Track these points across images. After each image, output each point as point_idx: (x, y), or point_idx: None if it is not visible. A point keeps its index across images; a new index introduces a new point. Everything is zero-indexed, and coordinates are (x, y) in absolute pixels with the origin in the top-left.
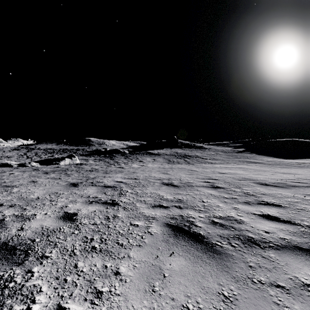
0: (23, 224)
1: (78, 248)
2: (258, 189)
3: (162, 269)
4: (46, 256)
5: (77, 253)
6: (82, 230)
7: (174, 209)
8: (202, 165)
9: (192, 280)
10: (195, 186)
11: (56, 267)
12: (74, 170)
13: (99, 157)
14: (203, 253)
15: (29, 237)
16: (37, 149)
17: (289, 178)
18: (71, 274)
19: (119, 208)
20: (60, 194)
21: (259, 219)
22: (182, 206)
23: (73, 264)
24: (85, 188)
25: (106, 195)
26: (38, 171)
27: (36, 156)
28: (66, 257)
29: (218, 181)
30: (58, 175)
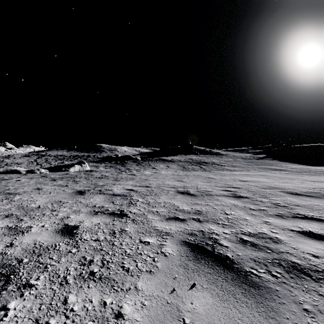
0: (15, 238)
1: (72, 274)
2: (289, 199)
3: (181, 311)
4: (30, 284)
5: (70, 280)
6: (81, 248)
7: (192, 222)
8: (219, 172)
9: None
10: (214, 195)
11: (39, 302)
12: (83, 177)
13: (110, 164)
14: (235, 285)
15: (17, 256)
16: (47, 155)
17: (322, 187)
18: (57, 315)
19: (127, 220)
20: (64, 203)
21: (301, 238)
22: (201, 219)
23: (62, 298)
24: (92, 196)
25: (114, 204)
26: (46, 178)
27: (46, 162)
28: (54, 287)
29: (240, 189)
30: (66, 182)
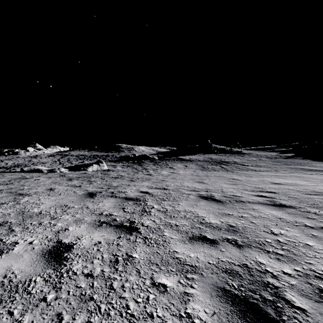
0: None
1: None
2: None
3: None
4: None
5: None
6: (63, 291)
7: (227, 246)
8: (244, 173)
9: None
10: (247, 203)
11: None
12: (99, 176)
13: (127, 163)
14: None
15: None
16: (70, 155)
17: None
18: None
19: (137, 238)
20: (69, 208)
21: None
22: (240, 241)
23: None
24: (102, 200)
25: (124, 212)
26: (64, 177)
27: (67, 162)
28: None
29: (278, 195)
30: (81, 182)
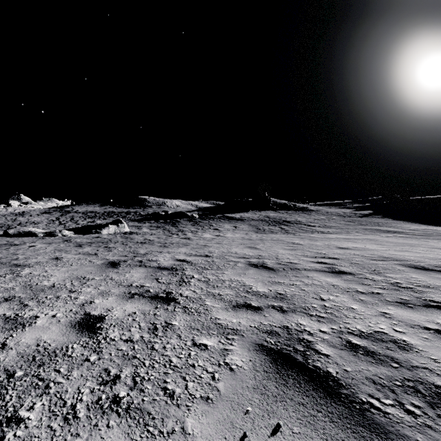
0: (11, 335)
1: (85, 400)
2: (415, 277)
3: None
4: (18, 418)
5: (80, 412)
6: (104, 353)
7: (271, 312)
8: (308, 235)
9: None
10: (303, 270)
11: None
12: (119, 241)
13: (156, 223)
14: (346, 429)
15: (7, 366)
16: (73, 212)
17: None
18: None
19: (176, 308)
20: (89, 280)
21: None
22: (285, 307)
23: None
24: (129, 270)
25: (159, 283)
26: (69, 242)
27: (71, 221)
28: (55, 425)
29: (340, 261)
30: (95, 248)
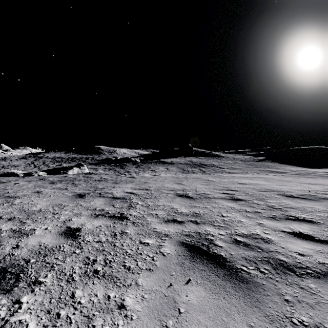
0: (20, 240)
1: (77, 272)
2: (285, 202)
3: (177, 302)
4: (39, 281)
5: (76, 278)
6: (84, 249)
7: (189, 224)
8: (219, 175)
9: (214, 318)
10: (212, 198)
11: (49, 297)
12: (82, 179)
13: (109, 166)
14: (226, 280)
15: (24, 257)
16: (45, 158)
17: (318, 189)
18: (66, 307)
19: (128, 223)
20: (65, 206)
21: (290, 238)
22: (199, 221)
23: (70, 292)
24: (92, 200)
25: (114, 207)
26: (44, 180)
27: (43, 165)
28: (62, 284)
29: (238, 192)
30: (65, 185)
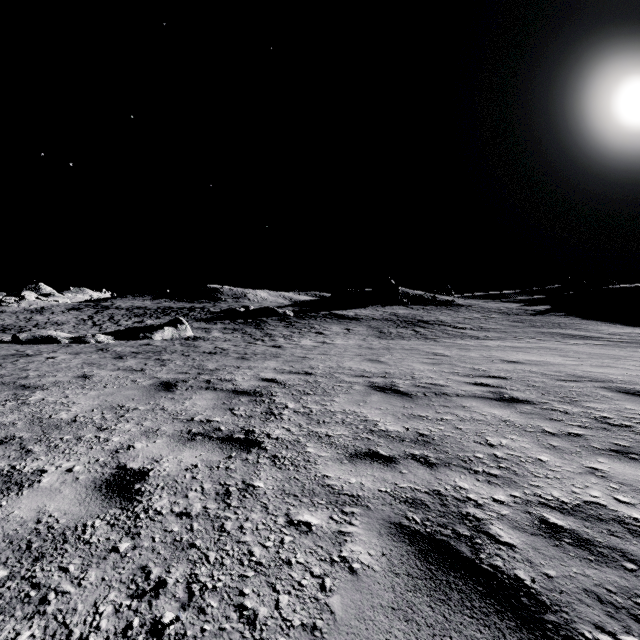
0: None
1: (105, 628)
2: (631, 408)
3: None
4: None
5: None
6: (144, 538)
7: (411, 466)
8: (456, 342)
9: None
10: (454, 396)
11: None
12: (178, 351)
13: (232, 325)
14: None
15: None
16: (114, 308)
17: None
18: None
19: (261, 458)
20: (128, 410)
21: None
22: (433, 458)
23: None
24: (190, 396)
25: (234, 416)
26: (106, 352)
27: (110, 321)
28: None
29: (509, 382)
30: (143, 361)
